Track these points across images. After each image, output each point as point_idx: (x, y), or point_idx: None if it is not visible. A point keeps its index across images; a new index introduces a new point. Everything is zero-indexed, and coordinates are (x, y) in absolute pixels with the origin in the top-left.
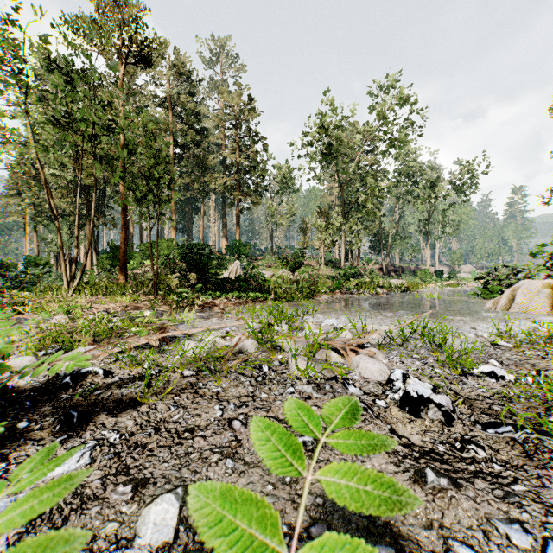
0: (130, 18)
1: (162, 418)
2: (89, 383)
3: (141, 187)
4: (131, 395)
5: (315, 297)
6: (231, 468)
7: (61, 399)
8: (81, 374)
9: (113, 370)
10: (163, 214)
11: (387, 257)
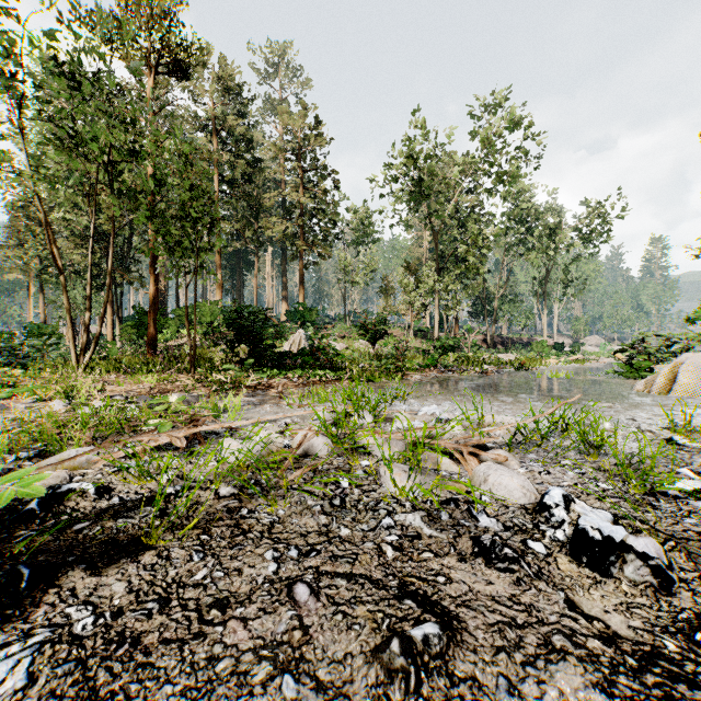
0: (161, 13)
1: (175, 577)
2: (69, 509)
3: (173, 229)
4: (132, 531)
5: (404, 376)
6: (291, 699)
7: (17, 539)
8: (60, 494)
9: (114, 485)
10: (203, 267)
11: (493, 325)
